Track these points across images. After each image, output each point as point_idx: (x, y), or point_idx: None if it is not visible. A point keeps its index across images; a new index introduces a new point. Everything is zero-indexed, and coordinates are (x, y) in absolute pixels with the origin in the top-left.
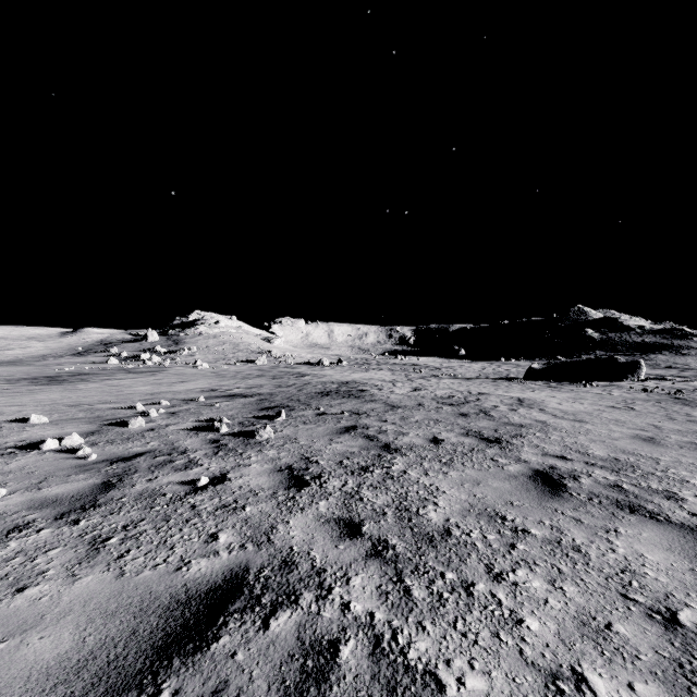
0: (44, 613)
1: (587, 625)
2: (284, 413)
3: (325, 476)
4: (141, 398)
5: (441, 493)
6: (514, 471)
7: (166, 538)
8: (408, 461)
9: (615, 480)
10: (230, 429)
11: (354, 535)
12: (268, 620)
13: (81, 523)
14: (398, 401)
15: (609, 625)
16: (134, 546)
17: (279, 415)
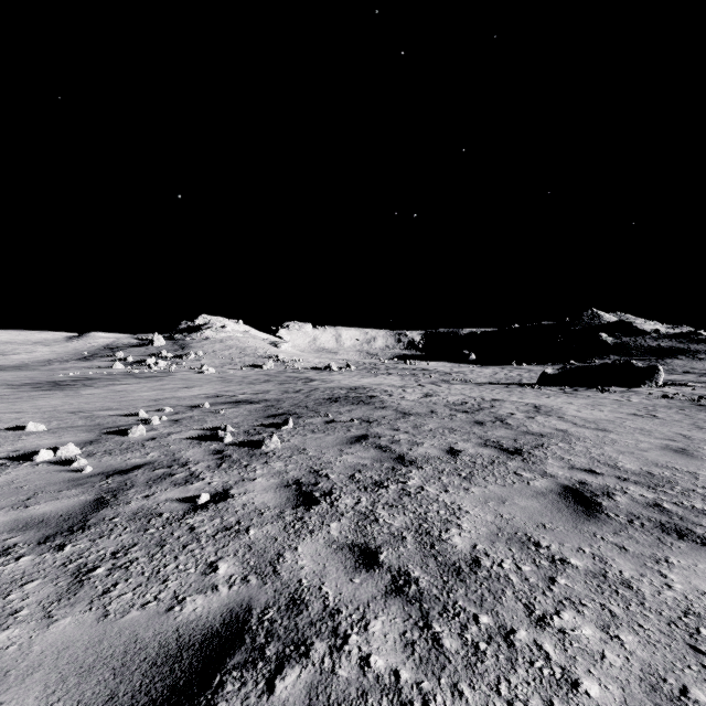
0: (8, 669)
1: (658, 690)
2: (292, 421)
3: (336, 492)
4: (144, 404)
5: (464, 514)
6: (541, 486)
7: (159, 568)
8: (425, 475)
9: (654, 498)
10: (235, 438)
11: (371, 565)
12: (273, 680)
13: (66, 548)
14: (409, 408)
15: (685, 690)
16: (122, 578)
17: (286, 423)
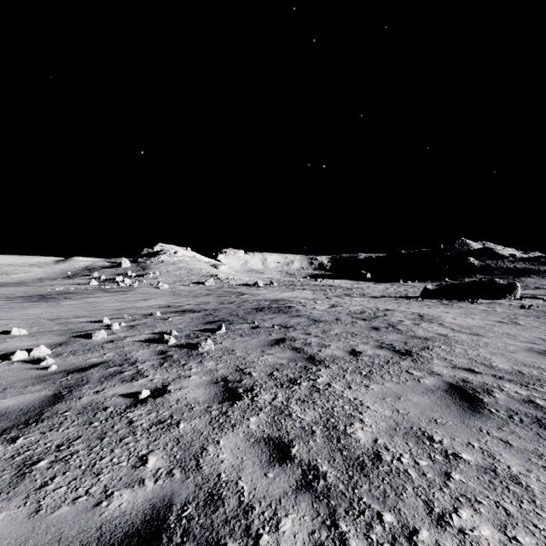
0: None
1: None
2: (224, 327)
3: (256, 389)
4: (109, 313)
5: (366, 409)
6: (430, 384)
7: (95, 461)
8: (332, 373)
9: (528, 395)
10: (177, 341)
11: (283, 459)
12: None
13: (18, 441)
14: (319, 316)
15: None
16: (61, 471)
17: (220, 328)
